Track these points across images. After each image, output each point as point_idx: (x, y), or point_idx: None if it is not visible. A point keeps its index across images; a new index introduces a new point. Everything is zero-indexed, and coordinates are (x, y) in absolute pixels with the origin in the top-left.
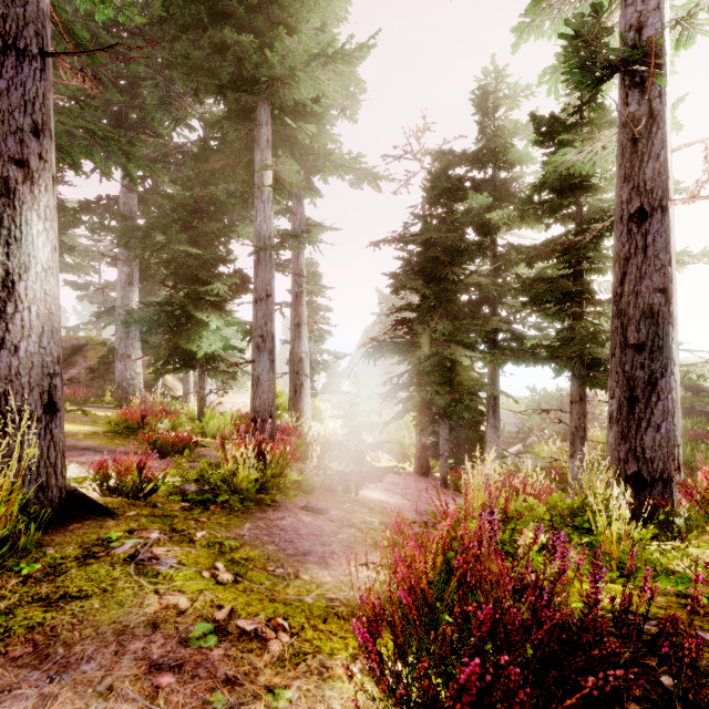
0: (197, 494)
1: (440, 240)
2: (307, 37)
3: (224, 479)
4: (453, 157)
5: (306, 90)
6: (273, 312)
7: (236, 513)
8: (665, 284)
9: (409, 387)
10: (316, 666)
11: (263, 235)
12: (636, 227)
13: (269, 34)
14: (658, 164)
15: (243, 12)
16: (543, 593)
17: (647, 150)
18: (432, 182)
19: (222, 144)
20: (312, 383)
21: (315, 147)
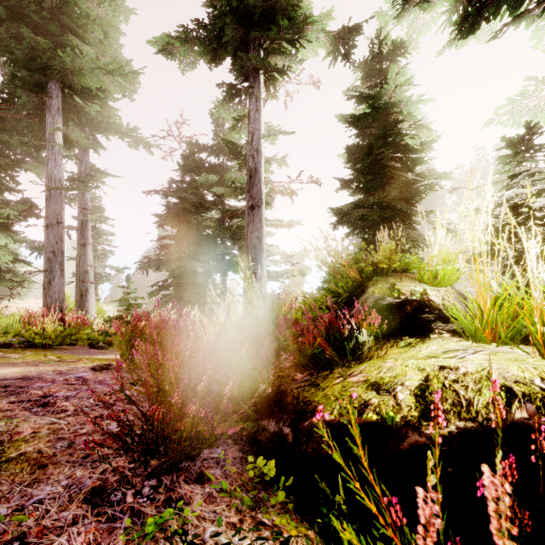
0: (18, 343)
1: (188, 198)
2: (92, 40)
3: (37, 332)
4: (199, 147)
5: (92, 81)
6: (63, 235)
7: (48, 349)
8: (259, 235)
9: (169, 287)
10: (101, 363)
11: (54, 178)
12: (251, 212)
13: (61, 37)
14: (257, 189)
15: (38, 20)
16: (170, 317)
17: (254, 182)
18: (184, 160)
19: (11, 98)
20: (96, 292)
21: (99, 115)
